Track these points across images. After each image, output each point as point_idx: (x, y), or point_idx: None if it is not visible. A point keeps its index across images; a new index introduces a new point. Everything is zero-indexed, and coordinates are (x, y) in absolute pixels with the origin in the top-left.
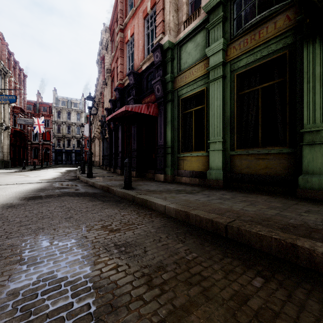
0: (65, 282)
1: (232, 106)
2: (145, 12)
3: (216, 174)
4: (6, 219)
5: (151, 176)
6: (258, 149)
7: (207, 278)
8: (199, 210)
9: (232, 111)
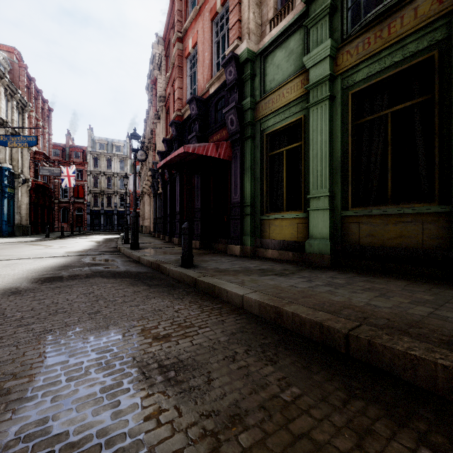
0: (62, 446)
1: (345, 142)
2: (213, 11)
3: (320, 246)
4: (2, 313)
5: (221, 248)
6: (386, 207)
7: (323, 448)
8: (297, 304)
9: (345, 149)
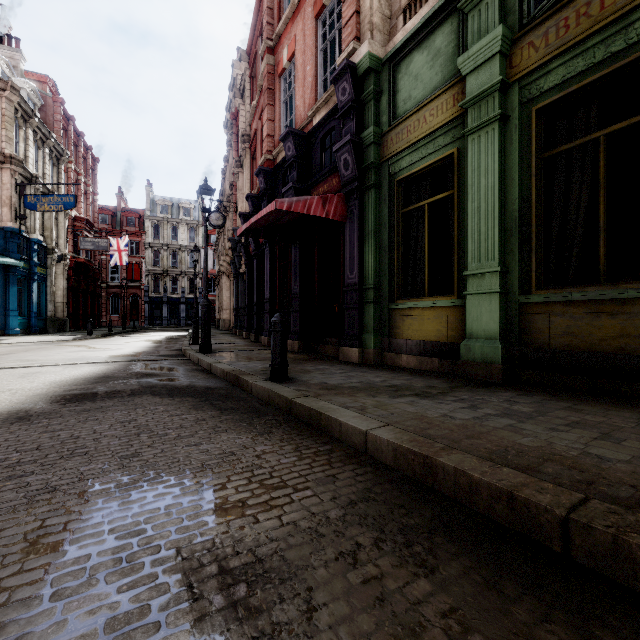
0: None
1: (525, 188)
2: (319, 4)
3: (485, 350)
4: None
5: (330, 351)
6: (597, 288)
7: None
8: (461, 452)
9: (525, 198)
